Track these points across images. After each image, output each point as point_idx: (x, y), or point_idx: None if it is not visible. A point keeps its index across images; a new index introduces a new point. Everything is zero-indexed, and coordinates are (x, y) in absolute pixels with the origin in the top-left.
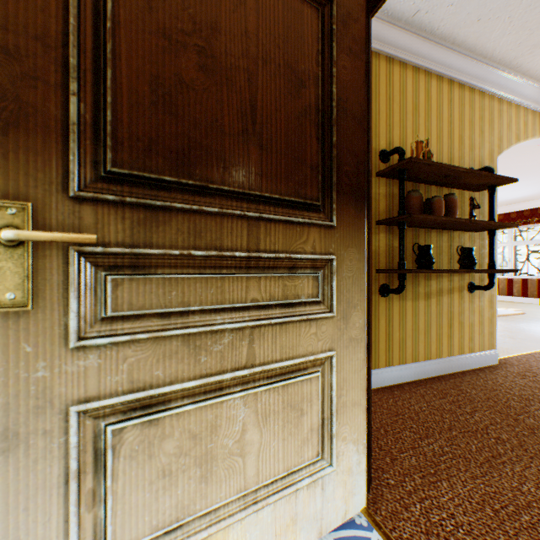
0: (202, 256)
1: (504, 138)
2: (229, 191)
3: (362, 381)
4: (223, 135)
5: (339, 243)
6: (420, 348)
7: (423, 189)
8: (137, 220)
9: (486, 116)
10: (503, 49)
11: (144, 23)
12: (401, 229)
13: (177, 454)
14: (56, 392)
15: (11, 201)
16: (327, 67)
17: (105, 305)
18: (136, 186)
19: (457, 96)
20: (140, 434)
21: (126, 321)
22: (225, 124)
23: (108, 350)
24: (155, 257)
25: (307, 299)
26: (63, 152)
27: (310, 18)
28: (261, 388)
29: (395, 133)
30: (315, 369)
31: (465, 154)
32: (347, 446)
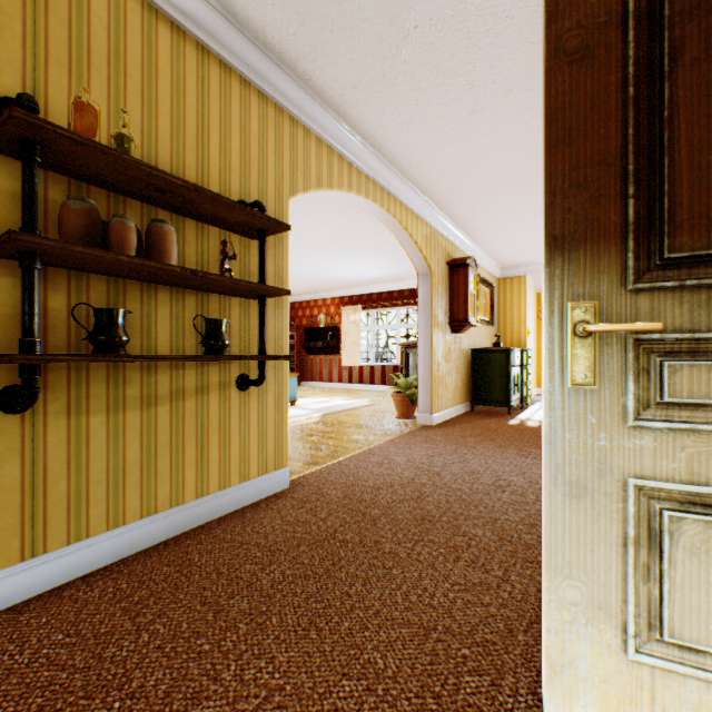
0: None
1: (302, 176)
2: None
3: None
4: None
5: None
6: (132, 497)
7: (141, 210)
8: None
9: (272, 133)
10: (277, 34)
11: None
12: (26, 267)
13: None
14: None
15: None
16: None
17: None
18: None
19: (219, 80)
20: None
21: None
22: None
23: None
24: None
25: None
26: None
27: None
28: None
29: (56, 79)
30: None
31: (234, 177)
32: None
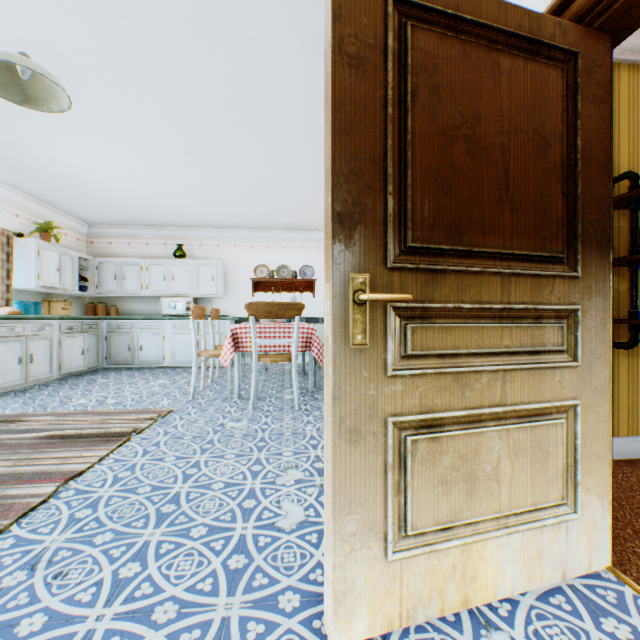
0: (468, 308)
1: None
2: (487, 252)
3: (606, 435)
4: (482, 205)
5: (582, 293)
6: None
7: None
8: (423, 282)
9: None
10: None
11: (429, 129)
12: (633, 270)
13: (450, 468)
14: (379, 406)
15: (357, 273)
16: (570, 120)
17: (404, 346)
18: (422, 256)
19: None
20: (426, 447)
21: (416, 359)
22: (484, 195)
23: (406, 380)
24: (434, 310)
25: (552, 348)
26: (382, 236)
27: (555, 80)
28: (511, 426)
29: (621, 153)
30: (558, 416)
31: None
32: (590, 498)
